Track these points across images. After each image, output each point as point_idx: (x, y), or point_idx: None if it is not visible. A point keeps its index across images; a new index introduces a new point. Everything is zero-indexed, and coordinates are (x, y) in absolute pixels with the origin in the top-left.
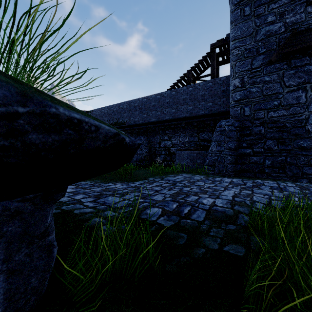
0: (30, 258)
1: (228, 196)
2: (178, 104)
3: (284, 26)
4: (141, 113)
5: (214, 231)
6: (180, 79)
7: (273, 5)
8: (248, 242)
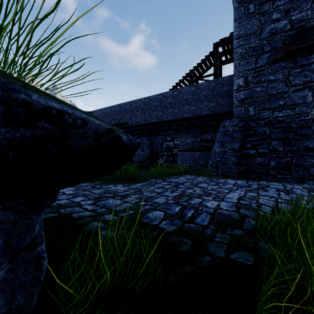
0: (14, 273)
1: (233, 198)
2: (180, 104)
3: (289, 23)
4: (143, 113)
5: (219, 236)
6: (182, 79)
7: (278, 2)
8: (257, 249)
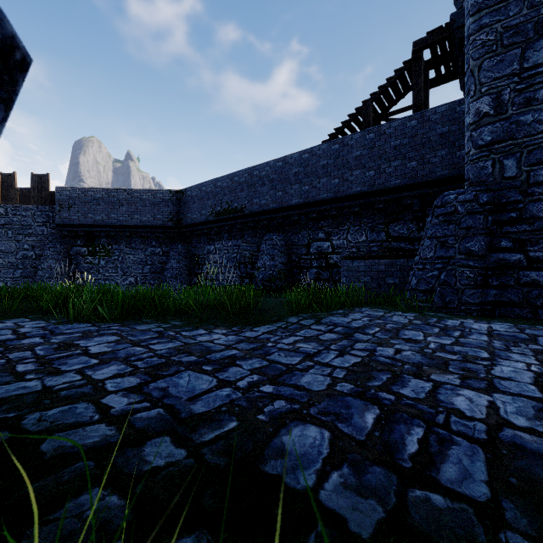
0: None
1: (520, 382)
2: (344, 168)
3: None
4: (273, 189)
5: None
6: (348, 120)
7: None
8: None
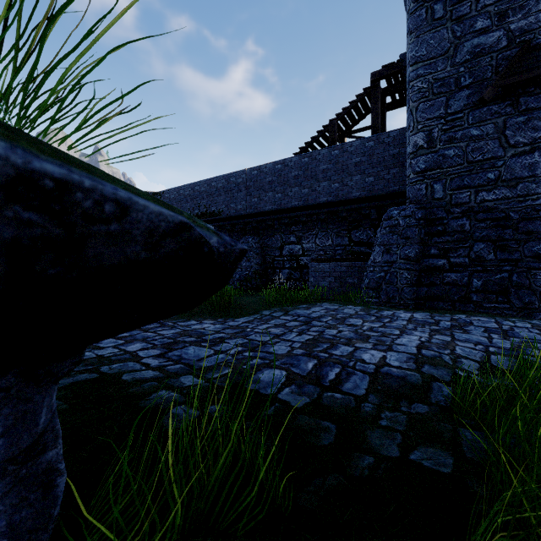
0: None
1: (409, 346)
2: (313, 180)
3: (506, 36)
4: (249, 195)
5: (387, 417)
6: (316, 136)
7: None
8: (457, 442)
